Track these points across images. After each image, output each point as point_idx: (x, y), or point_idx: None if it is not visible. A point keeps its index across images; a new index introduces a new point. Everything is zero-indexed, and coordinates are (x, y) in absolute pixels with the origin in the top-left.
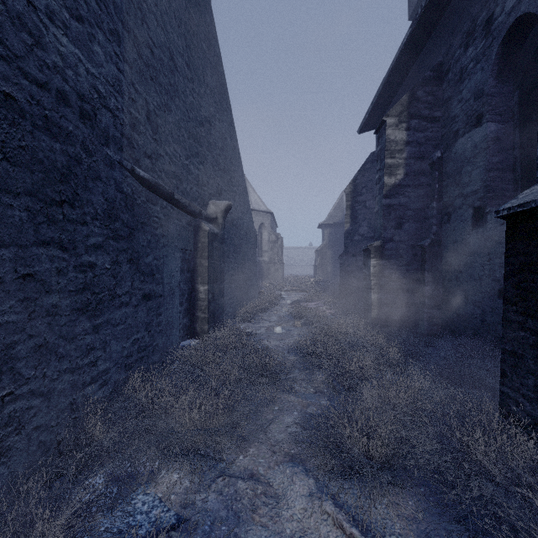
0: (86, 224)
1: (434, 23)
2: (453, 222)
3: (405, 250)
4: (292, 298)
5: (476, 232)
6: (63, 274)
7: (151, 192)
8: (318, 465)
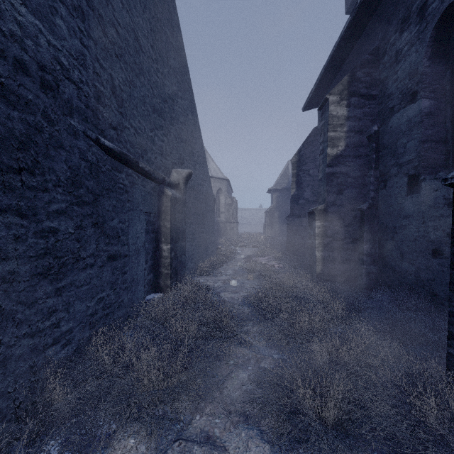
0: (47, 190)
1: (371, 12)
2: (389, 188)
3: (346, 213)
4: (246, 253)
5: (410, 197)
6: (21, 240)
7: (116, 160)
8: (272, 428)
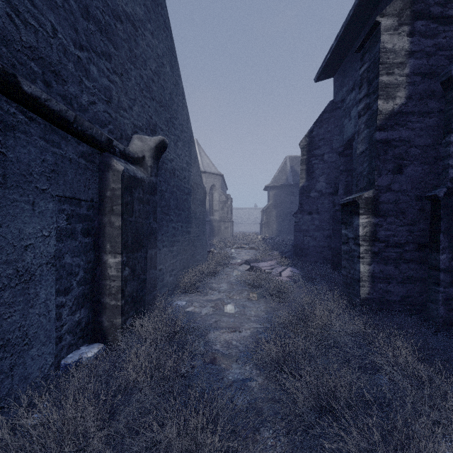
0: None
1: None
2: None
3: (408, 204)
4: (243, 257)
5: None
6: None
7: None
8: None
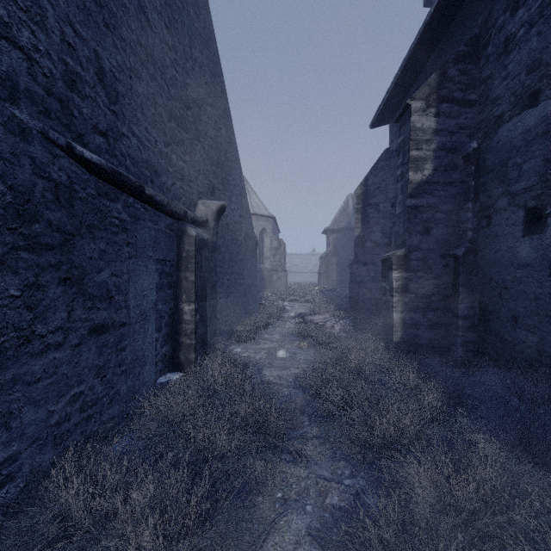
0: None
1: None
2: (495, 226)
3: (434, 261)
4: (296, 310)
5: (529, 239)
6: None
7: (107, 183)
8: None
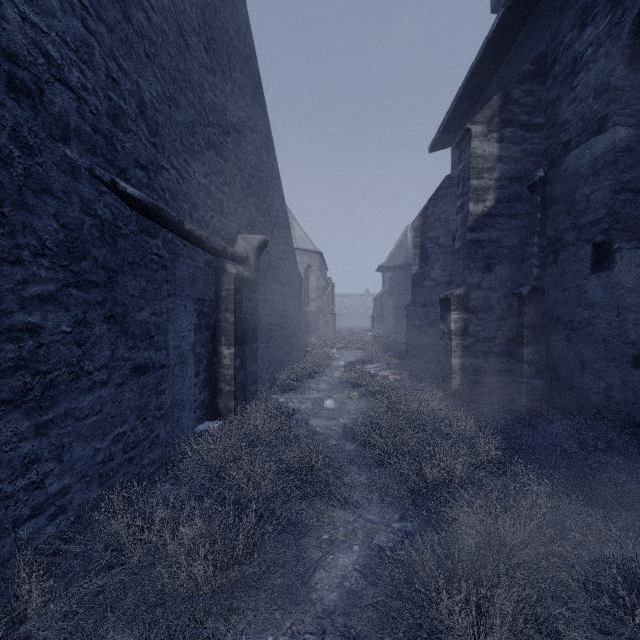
0: (21, 262)
1: (534, 0)
2: (562, 263)
3: (497, 301)
4: (346, 358)
5: (597, 276)
6: None
7: (147, 218)
8: None
